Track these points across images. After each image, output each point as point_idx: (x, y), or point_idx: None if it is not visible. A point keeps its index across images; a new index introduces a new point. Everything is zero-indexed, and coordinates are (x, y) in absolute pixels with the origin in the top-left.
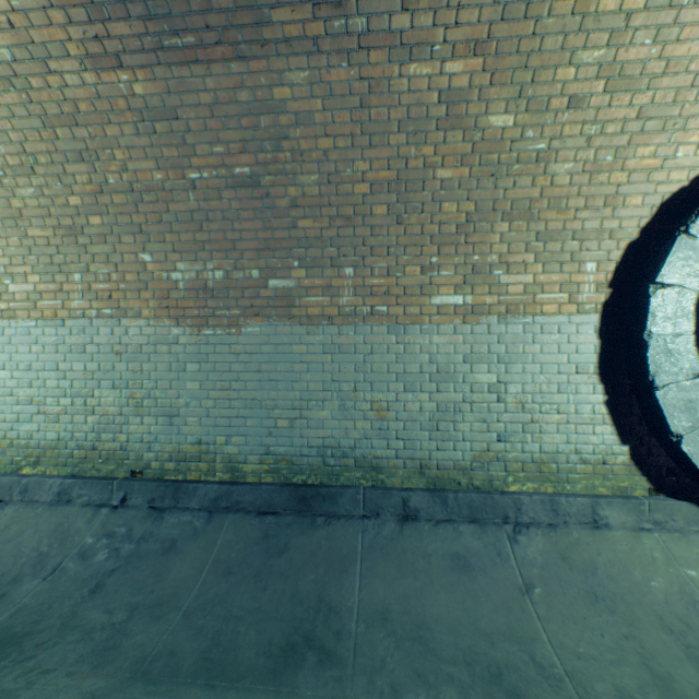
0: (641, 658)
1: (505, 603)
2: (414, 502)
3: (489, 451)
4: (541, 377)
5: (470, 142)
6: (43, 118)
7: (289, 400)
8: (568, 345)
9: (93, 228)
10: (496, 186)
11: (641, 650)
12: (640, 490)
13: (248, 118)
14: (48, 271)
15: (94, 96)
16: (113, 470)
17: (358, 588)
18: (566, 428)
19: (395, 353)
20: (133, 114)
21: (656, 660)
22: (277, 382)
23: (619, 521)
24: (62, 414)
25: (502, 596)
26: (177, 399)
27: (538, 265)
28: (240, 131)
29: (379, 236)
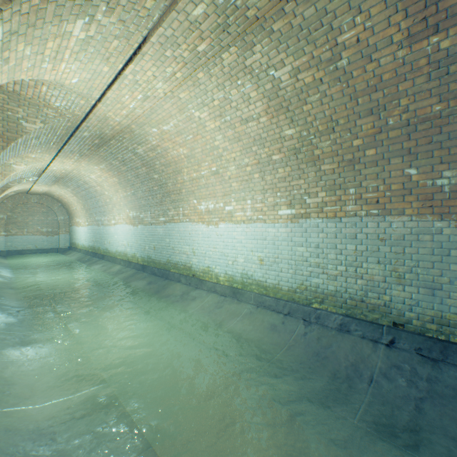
0: None
1: None
2: None
3: None
4: None
5: None
6: (350, 95)
7: None
8: None
9: (366, 158)
10: None
11: None
12: None
13: None
14: (331, 189)
15: (398, 66)
16: (376, 318)
17: None
18: None
19: None
20: (429, 66)
21: None
22: None
23: None
24: (338, 276)
25: None
26: (438, 276)
27: None
28: None
29: None
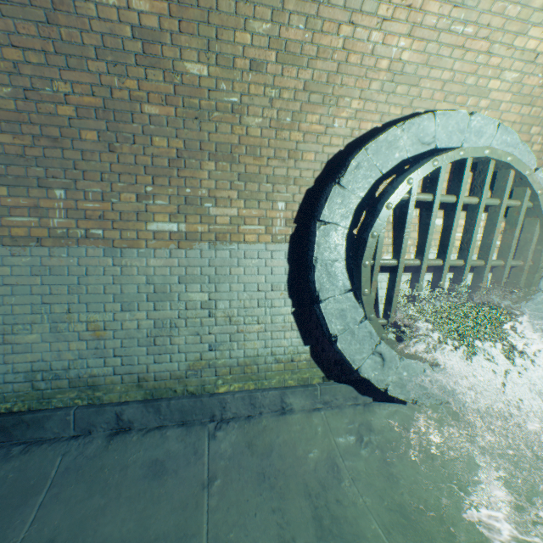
0: (278, 529)
1: (184, 502)
2: (128, 415)
3: (203, 360)
4: (245, 294)
5: (172, 83)
6: None
7: None
8: (266, 268)
9: None
10: (201, 128)
11: (281, 521)
12: (317, 379)
13: None
14: None
15: None
16: None
17: (31, 522)
18: (264, 335)
19: (113, 275)
20: None
21: (290, 527)
22: None
23: (301, 405)
24: None
25: (184, 495)
26: None
27: (242, 201)
28: None
29: (92, 161)
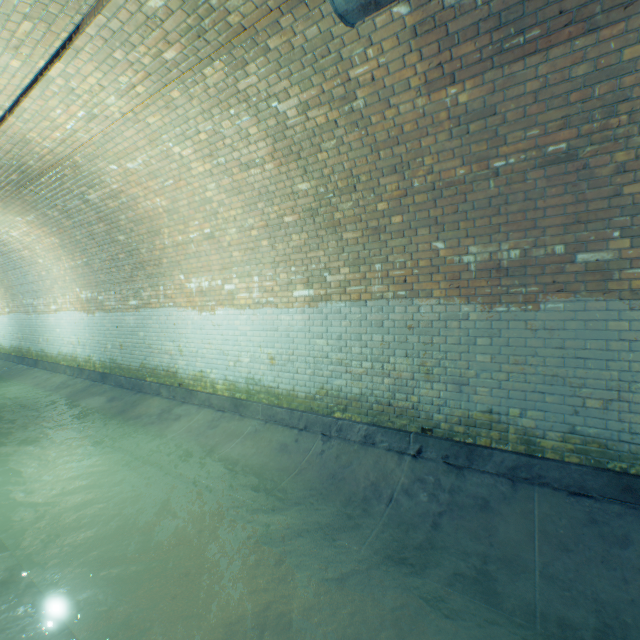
0: None
1: None
2: None
3: None
4: None
5: None
6: (371, 146)
7: (602, 379)
8: None
9: (393, 226)
10: None
11: None
12: None
13: (577, 92)
14: (355, 264)
15: (419, 116)
16: (404, 424)
17: None
18: None
19: None
20: (450, 122)
21: None
22: (585, 360)
23: None
24: (363, 374)
25: None
26: (465, 369)
27: None
28: (563, 108)
29: None
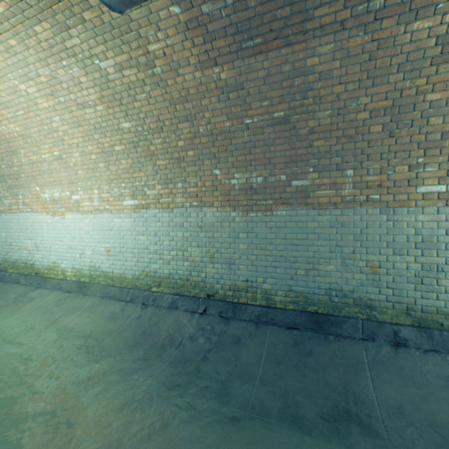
0: None
1: None
2: (403, 334)
3: None
4: None
5: None
6: (170, 101)
7: (305, 257)
8: None
9: (189, 158)
10: None
11: None
12: None
13: (286, 81)
14: (165, 183)
15: (198, 84)
16: (197, 292)
17: (372, 387)
18: None
19: (385, 227)
20: (218, 90)
21: None
22: (297, 246)
23: None
24: (171, 260)
25: None
26: (233, 254)
27: None
28: (280, 90)
29: (374, 147)
